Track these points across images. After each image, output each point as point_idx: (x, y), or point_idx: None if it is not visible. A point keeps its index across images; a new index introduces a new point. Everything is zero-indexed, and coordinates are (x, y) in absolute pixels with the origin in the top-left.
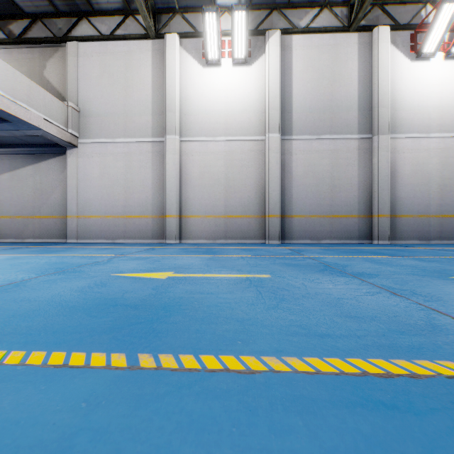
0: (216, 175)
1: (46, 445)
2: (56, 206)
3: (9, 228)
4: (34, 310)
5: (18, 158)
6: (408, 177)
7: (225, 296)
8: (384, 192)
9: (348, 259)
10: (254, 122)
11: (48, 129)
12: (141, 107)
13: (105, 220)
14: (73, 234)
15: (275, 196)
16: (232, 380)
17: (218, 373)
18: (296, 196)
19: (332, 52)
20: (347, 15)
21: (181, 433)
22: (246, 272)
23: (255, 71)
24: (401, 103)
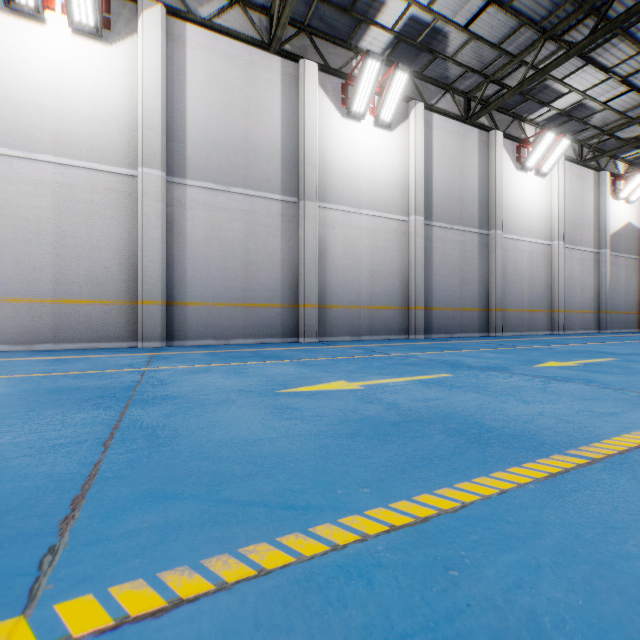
0: (35, 224)
1: None
2: None
3: None
4: None
5: None
6: (339, 259)
7: None
8: (312, 275)
9: (205, 369)
10: (117, 143)
11: None
12: None
13: None
14: None
15: (155, 270)
16: None
17: None
18: (193, 273)
19: (247, 71)
20: (267, 27)
21: None
22: None
23: (120, 57)
24: (332, 166)
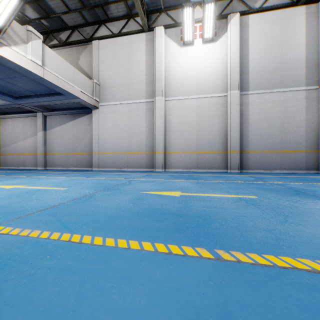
0: (190, 123)
1: (213, 308)
2: (85, 146)
3: (59, 161)
4: (115, 214)
5: (64, 117)
6: None
7: (237, 211)
8: None
9: (310, 185)
10: (218, 83)
11: (83, 98)
12: (138, 79)
13: (115, 155)
14: (96, 164)
15: (235, 137)
16: (308, 277)
17: (290, 270)
18: (252, 137)
19: (282, 24)
20: None
21: (308, 314)
22: (235, 194)
23: (219, 45)
24: None
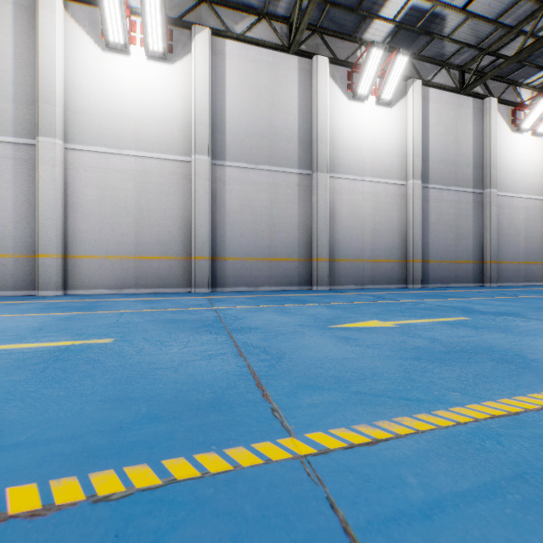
0: (123, 201)
1: None
2: None
3: None
4: None
5: None
6: (345, 220)
7: None
8: (323, 234)
9: (258, 309)
10: (177, 137)
11: None
12: None
13: None
14: None
15: (203, 233)
16: None
17: None
18: (231, 235)
19: (271, 71)
20: (287, 33)
21: None
22: (84, 337)
23: (179, 72)
24: (340, 142)
